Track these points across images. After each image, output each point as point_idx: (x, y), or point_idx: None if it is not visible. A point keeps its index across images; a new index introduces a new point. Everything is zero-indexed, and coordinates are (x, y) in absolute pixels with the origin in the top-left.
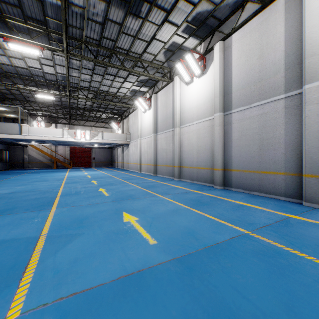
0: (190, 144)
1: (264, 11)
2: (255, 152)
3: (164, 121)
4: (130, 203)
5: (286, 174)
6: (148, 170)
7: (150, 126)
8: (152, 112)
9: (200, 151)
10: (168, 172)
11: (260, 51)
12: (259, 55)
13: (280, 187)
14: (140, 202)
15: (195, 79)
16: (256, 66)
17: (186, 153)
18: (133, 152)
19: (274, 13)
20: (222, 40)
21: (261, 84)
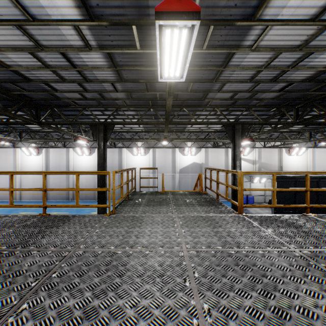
0: (81, 183)
1: (113, 148)
2: (111, 188)
3: (57, 168)
4: (85, 211)
5: (118, 194)
6: (34, 198)
7: (39, 167)
8: (43, 159)
9: (88, 187)
10: (62, 198)
11: (112, 159)
12: (112, 160)
13: (117, 198)
14: (86, 210)
15: (84, 155)
16: (111, 163)
17: None
18: (2, 184)
19: (116, 151)
20: None
21: (112, 169)
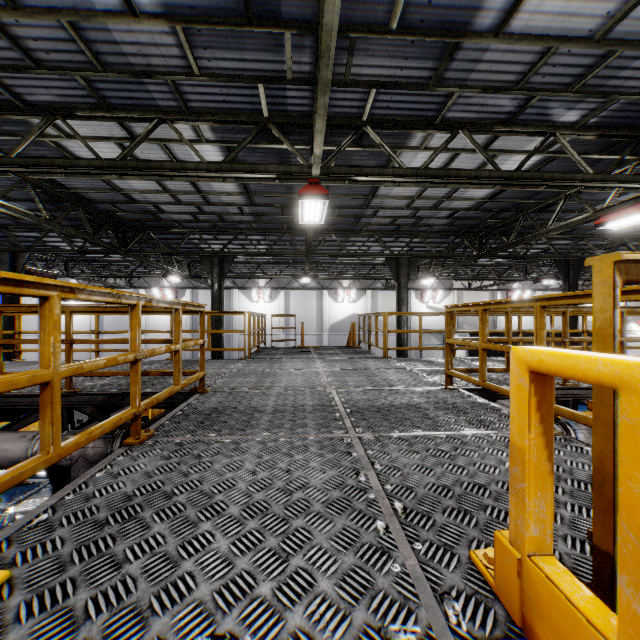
0: None
1: None
2: None
3: (117, 323)
4: None
5: None
6: None
7: (84, 322)
8: None
9: None
10: None
11: None
12: None
13: None
14: None
15: None
16: None
17: (154, 357)
18: None
19: None
20: (192, 288)
21: None
